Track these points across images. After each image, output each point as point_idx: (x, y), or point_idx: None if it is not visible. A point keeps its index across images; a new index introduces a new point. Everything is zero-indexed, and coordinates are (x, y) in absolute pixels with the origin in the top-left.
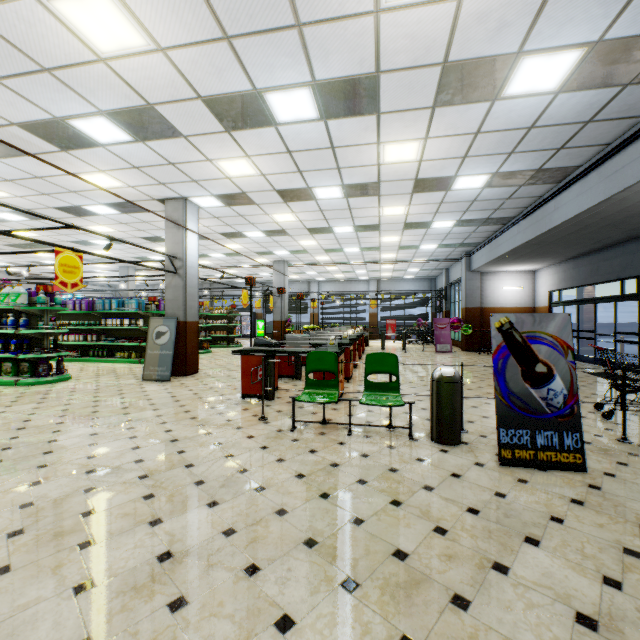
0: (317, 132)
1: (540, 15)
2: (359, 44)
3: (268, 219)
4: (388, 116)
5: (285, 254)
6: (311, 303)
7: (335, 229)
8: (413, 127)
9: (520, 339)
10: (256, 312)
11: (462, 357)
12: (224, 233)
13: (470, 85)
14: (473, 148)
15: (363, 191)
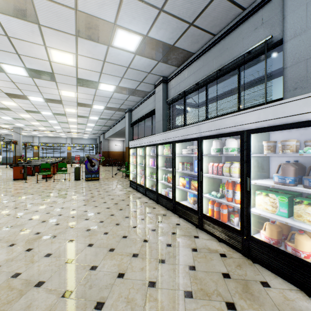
0: (44, 103)
1: (93, 102)
2: (56, 97)
3: (17, 115)
4: (66, 105)
5: (21, 125)
6: (34, 147)
7: (49, 121)
8: (73, 107)
9: (90, 159)
10: None
11: (100, 167)
12: None
13: (84, 105)
14: (91, 113)
15: (60, 114)
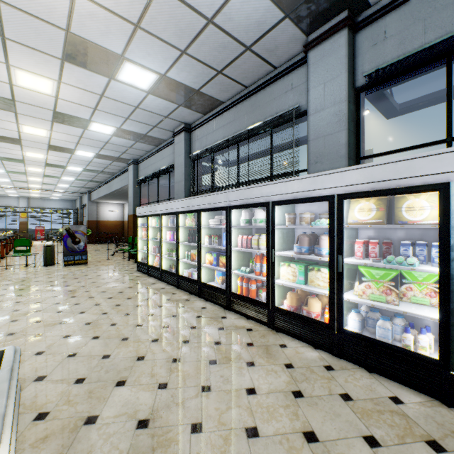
0: None
1: (77, 146)
2: (12, 133)
3: None
4: (27, 147)
5: None
6: None
7: None
8: (40, 151)
9: (72, 232)
10: None
11: None
12: None
13: (61, 150)
14: (71, 161)
15: (14, 160)
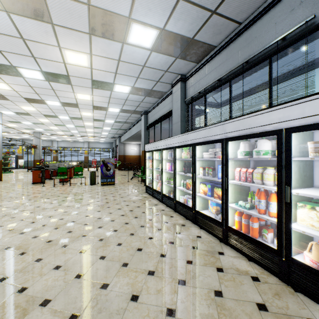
0: (61, 107)
1: (109, 105)
2: (72, 100)
3: (36, 120)
4: (82, 109)
5: (41, 130)
6: (53, 151)
7: (67, 125)
8: (89, 111)
9: (106, 163)
10: (18, 155)
11: (116, 172)
12: (10, 121)
13: (100, 108)
14: (106, 116)
15: (77, 118)
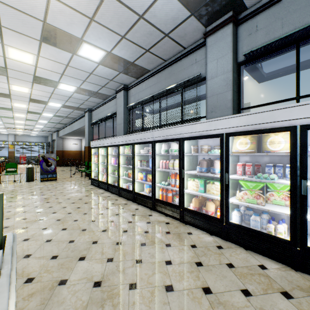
0: None
1: (50, 99)
2: (4, 90)
3: None
4: (15, 100)
5: None
6: None
7: None
8: (24, 103)
9: (46, 158)
10: None
11: None
12: None
13: (39, 102)
14: (45, 109)
15: (5, 109)
